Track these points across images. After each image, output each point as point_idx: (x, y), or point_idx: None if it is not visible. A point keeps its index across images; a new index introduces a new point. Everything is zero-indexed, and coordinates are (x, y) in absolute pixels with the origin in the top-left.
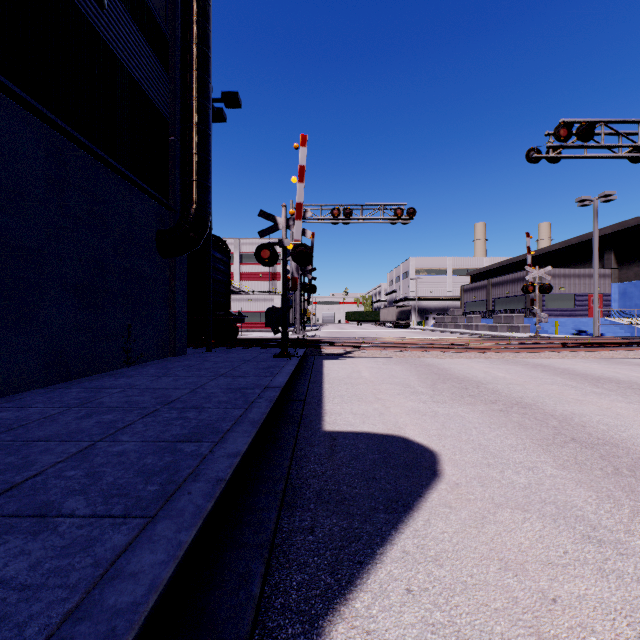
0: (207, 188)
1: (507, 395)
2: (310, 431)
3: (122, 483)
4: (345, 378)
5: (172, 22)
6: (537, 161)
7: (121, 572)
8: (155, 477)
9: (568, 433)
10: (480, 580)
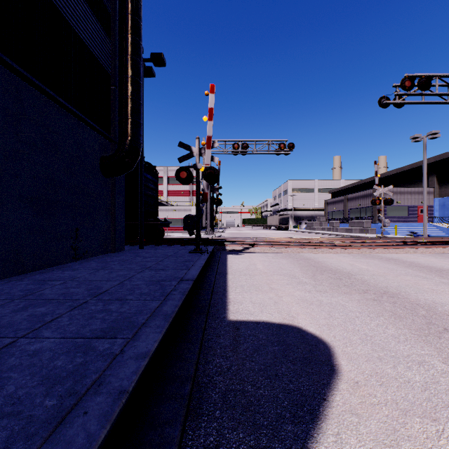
0: (139, 124)
1: (374, 285)
2: (216, 320)
3: (21, 395)
4: (244, 270)
5: None
6: (386, 106)
7: None
8: (58, 386)
9: (438, 322)
10: None
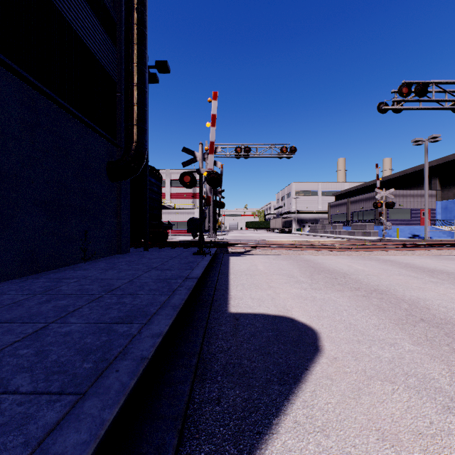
0: (144, 130)
1: (367, 283)
2: (219, 313)
3: (63, 361)
4: (245, 270)
5: (118, 9)
6: (385, 111)
7: (45, 453)
8: (91, 355)
9: (417, 314)
10: (362, 451)
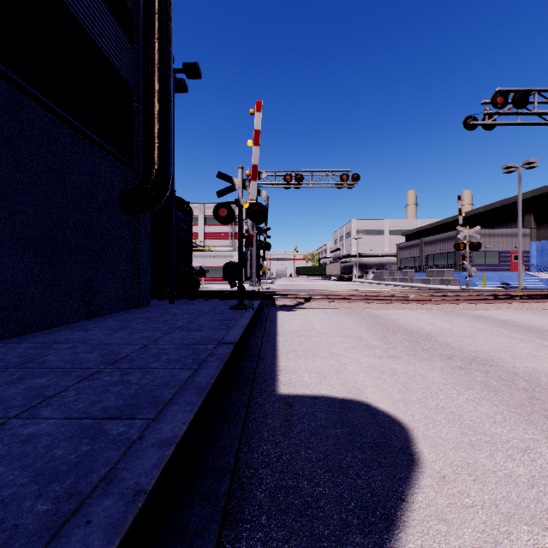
0: (168, 150)
1: (460, 349)
2: (263, 394)
3: (5, 497)
4: (298, 330)
5: None
6: (473, 128)
7: None
8: (55, 484)
9: (544, 397)
10: None
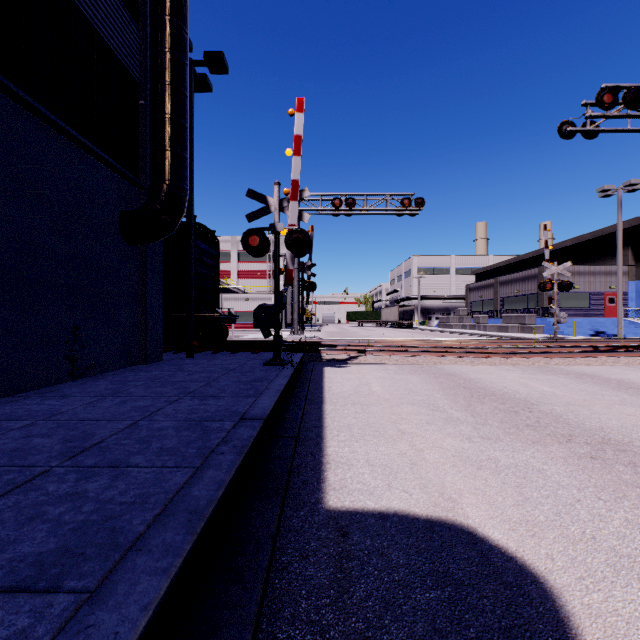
0: (183, 160)
1: (579, 425)
2: (302, 510)
3: None
4: (352, 394)
5: None
6: (571, 136)
7: None
8: None
9: None
10: None
